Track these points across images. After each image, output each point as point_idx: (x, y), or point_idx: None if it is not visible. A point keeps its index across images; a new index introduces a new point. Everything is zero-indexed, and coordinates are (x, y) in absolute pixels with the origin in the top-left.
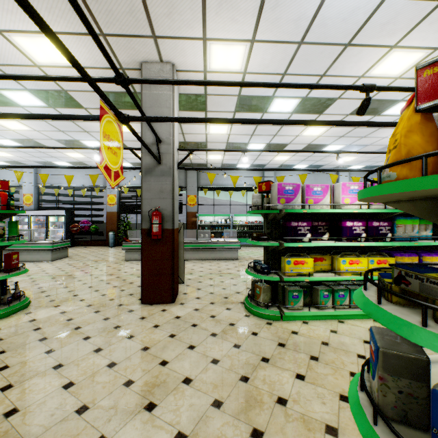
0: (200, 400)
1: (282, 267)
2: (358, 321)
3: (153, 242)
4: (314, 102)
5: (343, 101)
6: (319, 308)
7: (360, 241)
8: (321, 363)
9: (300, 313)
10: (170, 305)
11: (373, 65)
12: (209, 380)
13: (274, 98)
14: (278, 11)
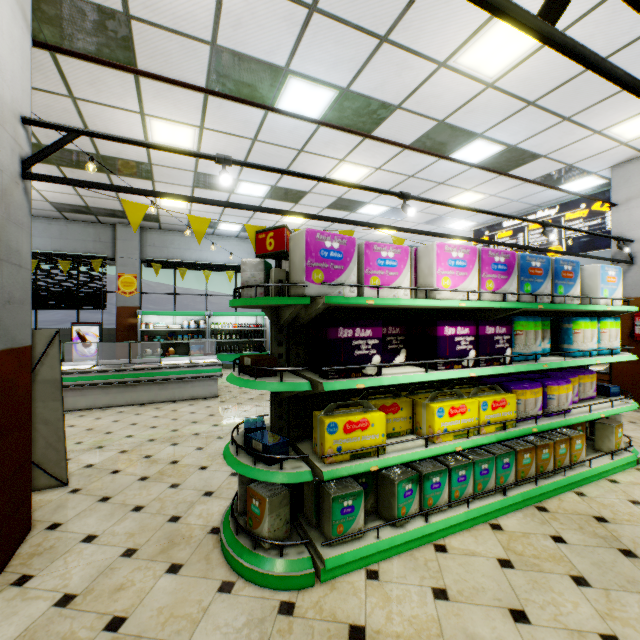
0: None
1: (317, 440)
2: (470, 536)
3: None
4: (359, 107)
5: (404, 116)
6: (396, 525)
7: (468, 367)
8: None
9: (361, 550)
10: None
11: (466, 40)
12: None
13: (289, 74)
14: None
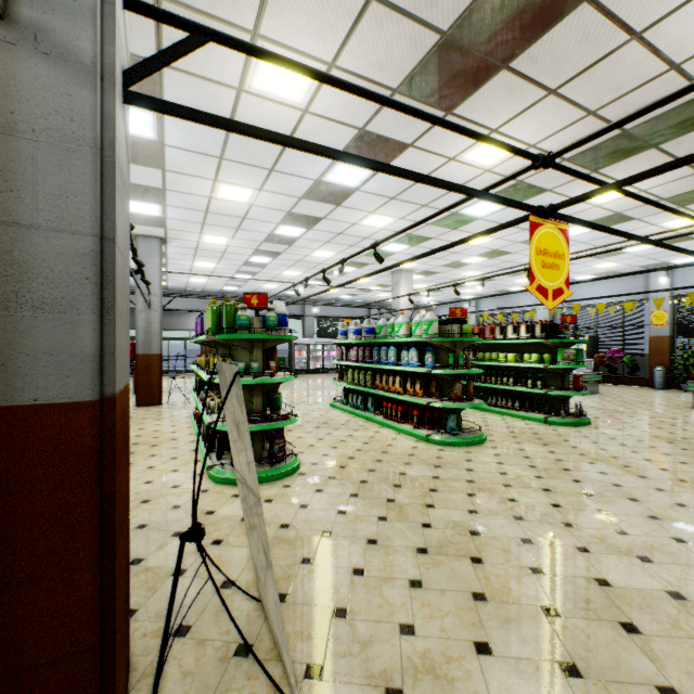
0: None
1: None
2: None
3: None
4: None
5: None
6: None
7: None
8: None
9: None
10: None
11: None
12: None
13: None
14: None
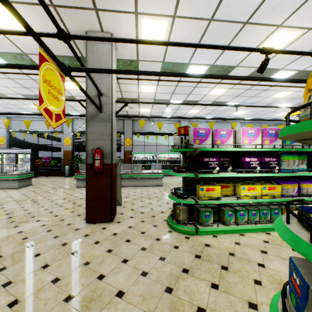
0: None
1: (197, 193)
2: (255, 234)
3: (96, 174)
4: (219, 69)
5: (240, 69)
6: (225, 225)
7: (255, 173)
8: (231, 272)
9: (211, 228)
10: (109, 224)
11: (263, 40)
12: (139, 292)
13: (190, 64)
14: None
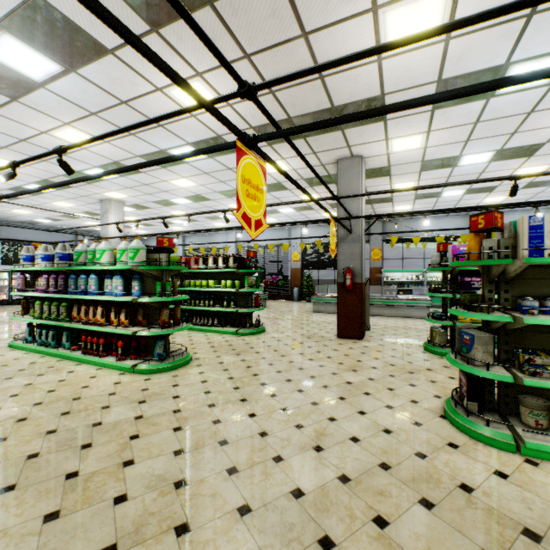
0: (381, 373)
1: (457, 316)
2: None
3: (346, 292)
4: (515, 150)
5: None
6: None
7: None
8: None
9: None
10: (359, 340)
11: None
12: (387, 369)
13: (462, 156)
14: (447, 114)
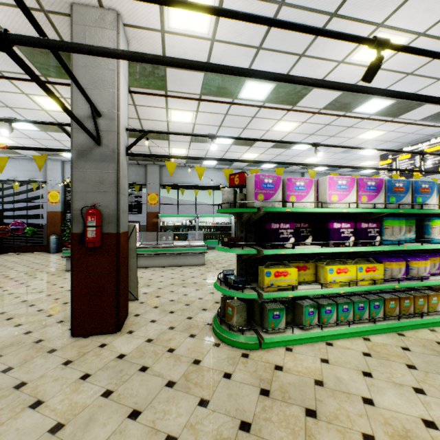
0: None
1: (260, 280)
2: (348, 341)
3: (89, 251)
4: (289, 91)
5: (318, 92)
6: (303, 329)
7: (348, 246)
8: (322, 422)
9: (283, 337)
10: (114, 336)
11: (355, 47)
12: None
13: (246, 80)
14: None
